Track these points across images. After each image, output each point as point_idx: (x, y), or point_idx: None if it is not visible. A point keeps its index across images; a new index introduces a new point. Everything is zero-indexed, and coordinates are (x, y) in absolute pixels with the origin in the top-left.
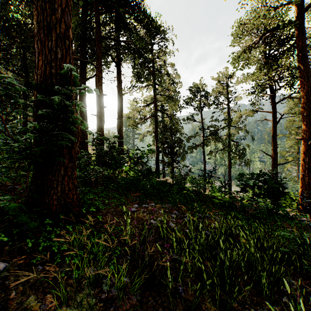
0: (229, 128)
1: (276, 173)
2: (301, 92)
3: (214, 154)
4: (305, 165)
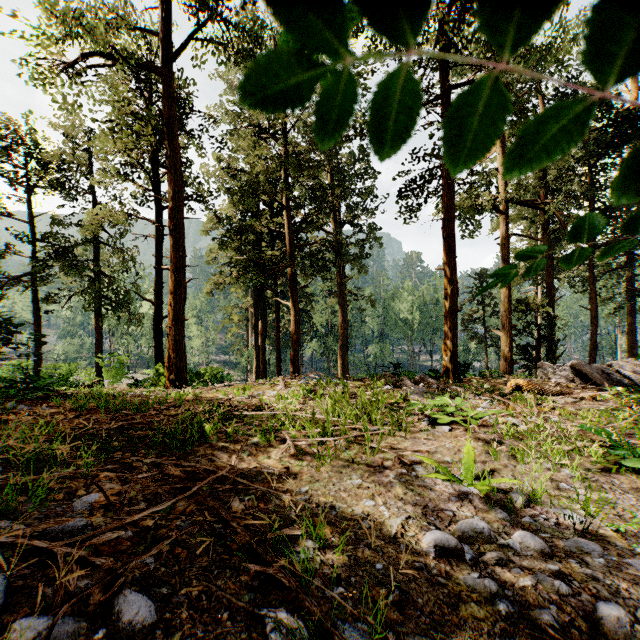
0: (98, 246)
1: (159, 333)
2: (169, 192)
3: (59, 302)
4: (173, 312)
